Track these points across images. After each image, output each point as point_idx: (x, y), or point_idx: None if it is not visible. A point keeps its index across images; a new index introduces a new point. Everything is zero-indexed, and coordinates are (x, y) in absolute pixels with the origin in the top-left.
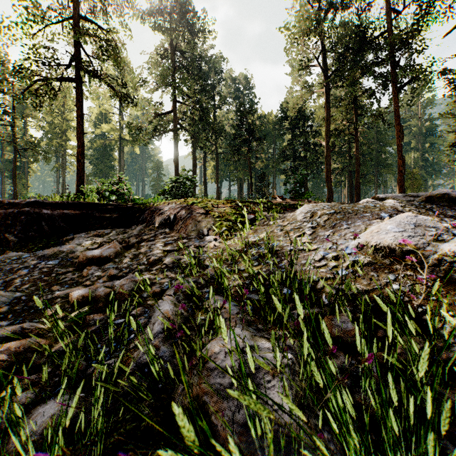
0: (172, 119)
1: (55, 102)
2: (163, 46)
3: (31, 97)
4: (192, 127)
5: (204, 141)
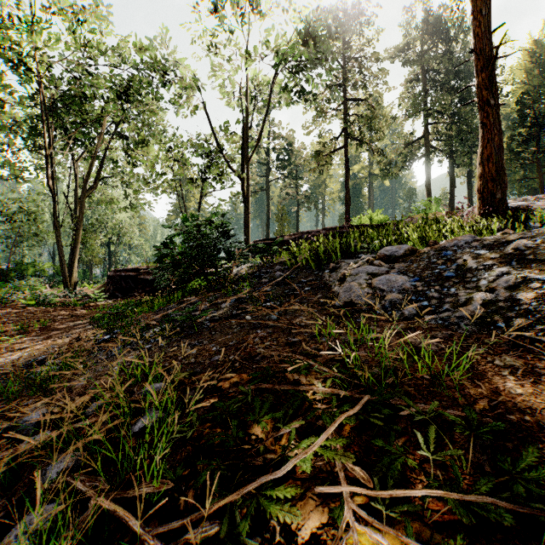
0: (423, 143)
1: (329, 165)
2: (413, 72)
3: (318, 168)
4: (449, 143)
5: (467, 154)
